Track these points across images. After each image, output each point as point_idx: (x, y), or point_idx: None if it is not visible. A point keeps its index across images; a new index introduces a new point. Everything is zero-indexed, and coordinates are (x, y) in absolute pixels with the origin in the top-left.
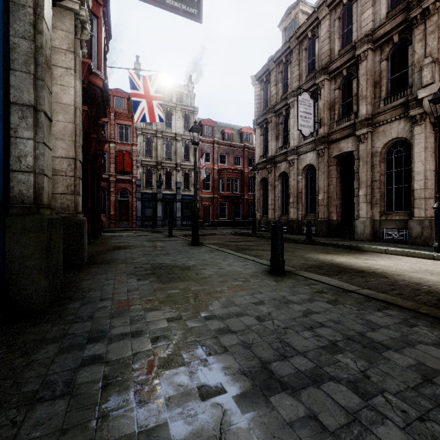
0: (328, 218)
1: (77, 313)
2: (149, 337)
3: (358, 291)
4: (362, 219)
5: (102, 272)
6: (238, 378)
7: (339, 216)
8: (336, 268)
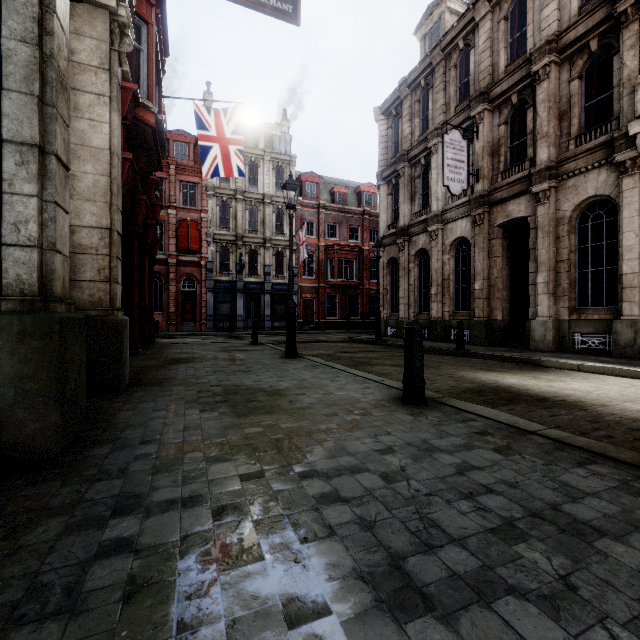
0: (489, 318)
1: (102, 465)
2: (210, 507)
3: (543, 432)
4: (542, 319)
5: (149, 398)
6: (351, 586)
7: (506, 315)
8: (504, 394)
